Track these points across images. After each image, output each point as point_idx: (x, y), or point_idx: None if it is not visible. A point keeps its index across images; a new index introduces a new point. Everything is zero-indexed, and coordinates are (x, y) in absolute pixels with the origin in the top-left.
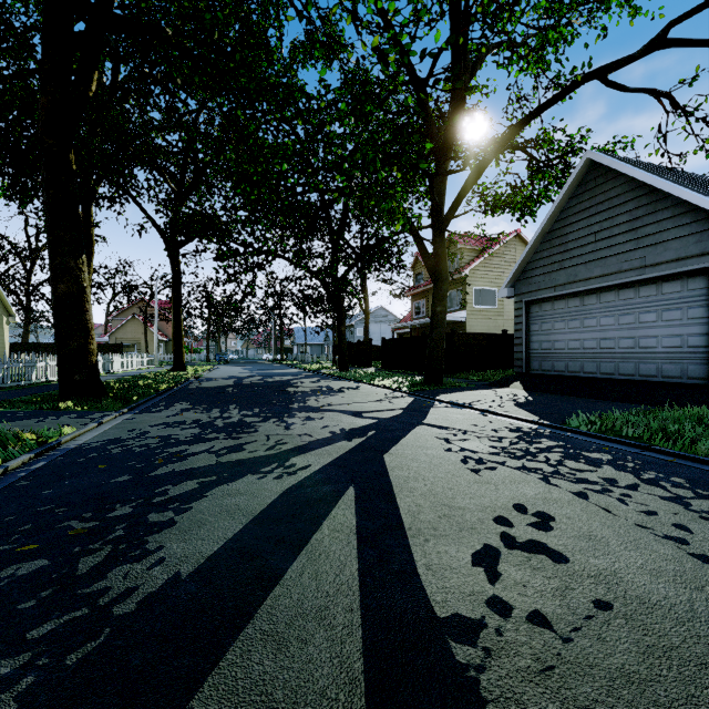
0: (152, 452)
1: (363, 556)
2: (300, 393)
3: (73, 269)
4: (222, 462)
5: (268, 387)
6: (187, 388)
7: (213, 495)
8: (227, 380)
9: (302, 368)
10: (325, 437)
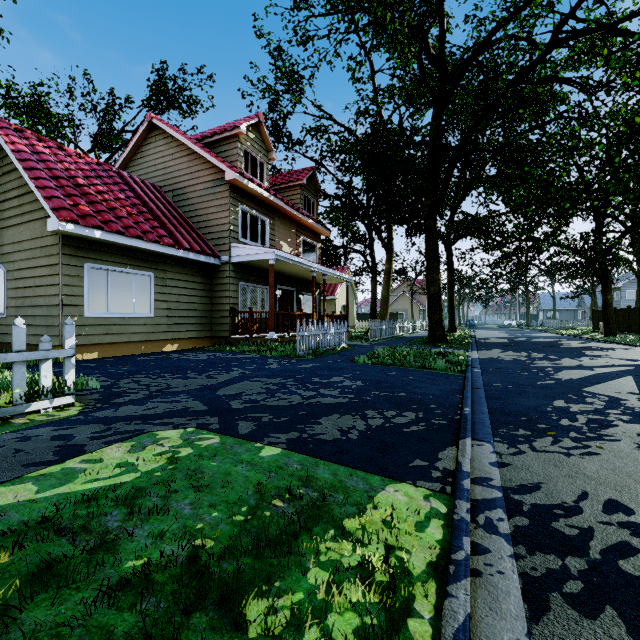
0: (517, 361)
1: (637, 383)
2: (574, 349)
3: (437, 280)
4: (556, 366)
5: (541, 344)
6: (480, 342)
7: (564, 371)
8: (500, 339)
9: (558, 333)
10: (608, 365)
